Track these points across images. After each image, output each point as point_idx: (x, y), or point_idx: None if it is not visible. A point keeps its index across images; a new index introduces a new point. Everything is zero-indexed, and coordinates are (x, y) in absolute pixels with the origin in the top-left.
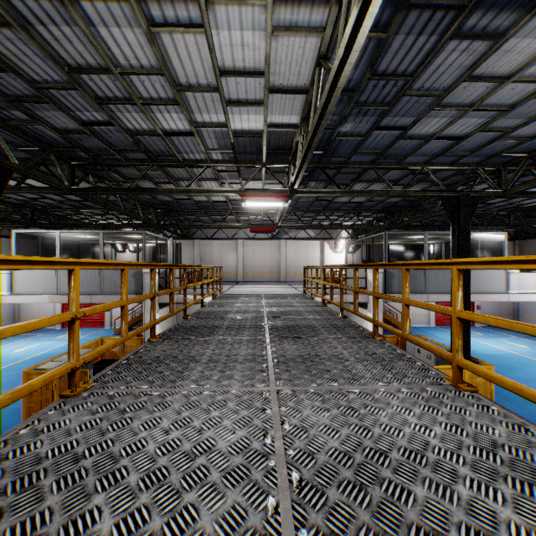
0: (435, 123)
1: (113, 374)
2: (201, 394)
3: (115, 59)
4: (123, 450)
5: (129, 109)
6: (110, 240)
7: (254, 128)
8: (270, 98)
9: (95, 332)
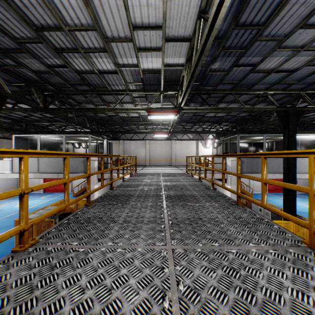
0: (275, 61)
1: (55, 232)
2: (115, 251)
3: (65, 20)
4: (43, 311)
5: (76, 56)
6: (70, 141)
7: (155, 67)
8: (166, 45)
9: (62, 195)
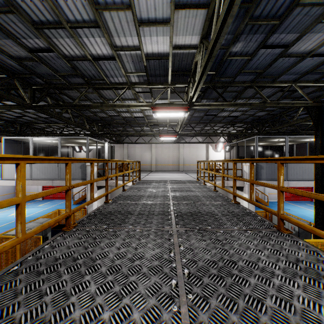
0: (314, 39)
1: None
2: None
3: None
4: None
5: (61, 34)
6: (68, 144)
7: (161, 51)
8: (175, 16)
9: (62, 203)
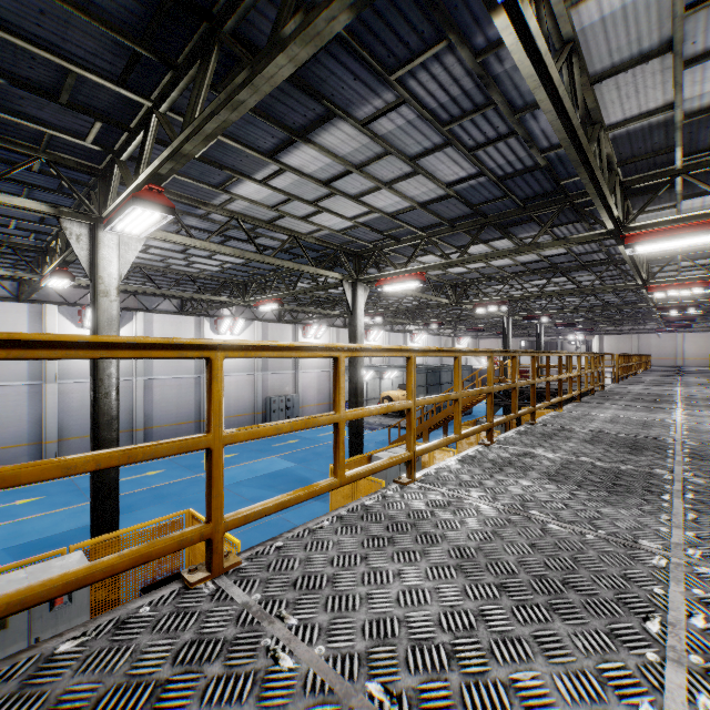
0: None
1: None
2: None
3: None
4: None
5: None
6: None
7: None
8: None
9: None
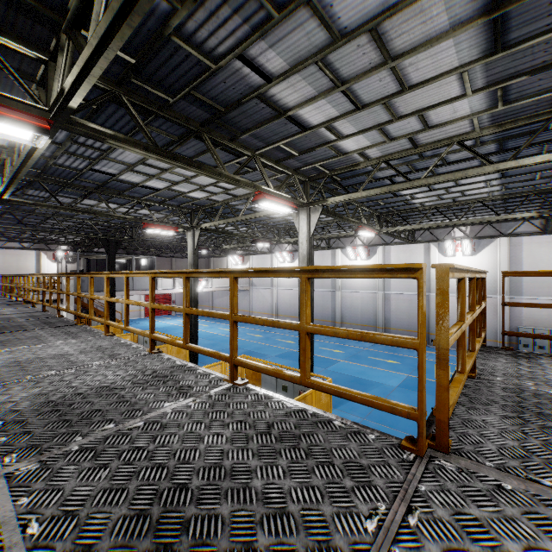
0: None
1: None
2: None
3: None
4: None
5: None
6: None
7: None
8: None
9: None
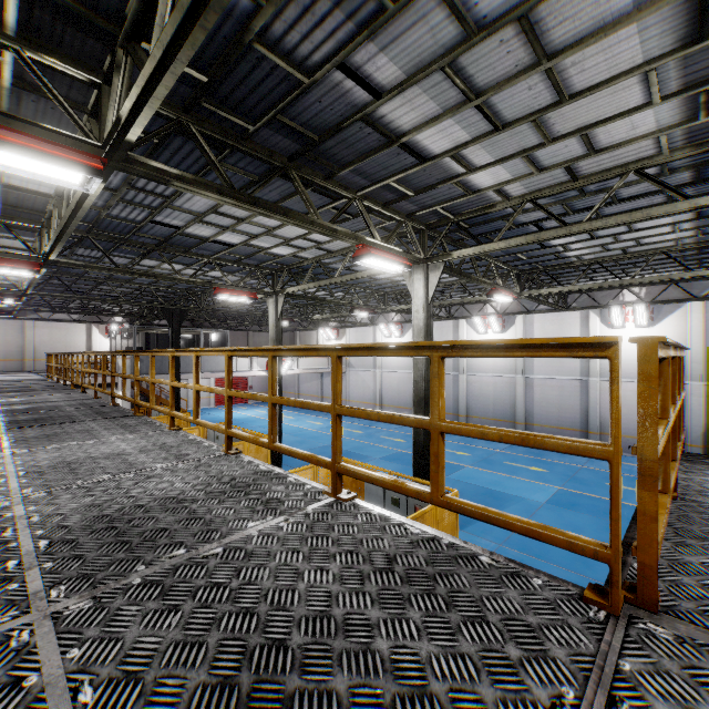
0: None
1: None
2: None
3: None
4: None
5: None
6: None
7: None
8: None
9: None
